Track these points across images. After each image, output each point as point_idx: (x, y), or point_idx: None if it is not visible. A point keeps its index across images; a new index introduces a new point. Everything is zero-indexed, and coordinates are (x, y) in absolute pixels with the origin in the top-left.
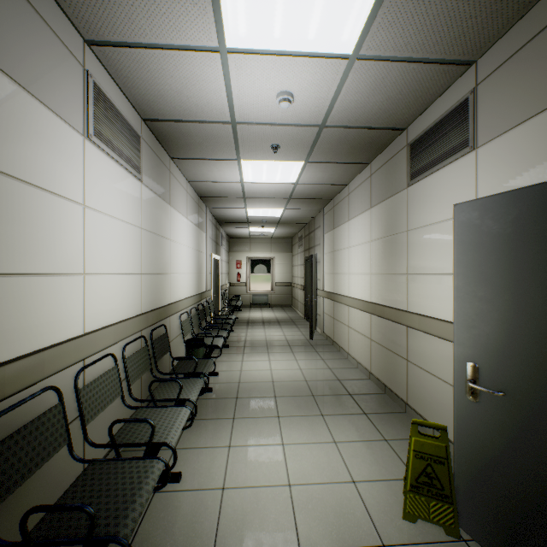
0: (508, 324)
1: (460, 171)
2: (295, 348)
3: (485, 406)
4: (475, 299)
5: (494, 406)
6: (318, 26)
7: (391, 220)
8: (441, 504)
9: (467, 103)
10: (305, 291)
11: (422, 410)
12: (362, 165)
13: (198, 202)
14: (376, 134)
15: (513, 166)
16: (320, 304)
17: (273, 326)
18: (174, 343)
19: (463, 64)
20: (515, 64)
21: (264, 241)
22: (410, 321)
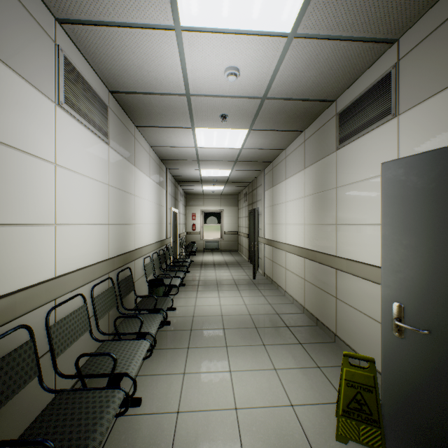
0: (432, 269)
1: (383, 135)
2: (240, 286)
3: (409, 342)
4: (401, 247)
5: (418, 342)
6: (261, 6)
7: (322, 178)
8: (370, 428)
9: (390, 76)
10: (249, 239)
11: (349, 341)
12: (297, 132)
13: (159, 164)
14: (310, 105)
15: (432, 129)
16: (262, 249)
17: (222, 267)
18: (138, 282)
19: (387, 42)
20: (434, 40)
21: (215, 197)
22: (339, 265)
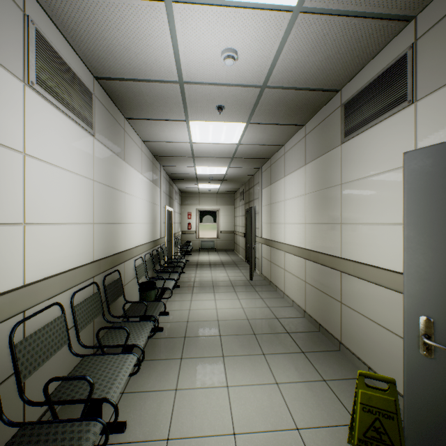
0: None
1: (397, 125)
2: (237, 288)
3: (441, 363)
4: (430, 250)
5: None
6: None
7: (325, 174)
8: None
9: (406, 59)
10: (245, 238)
11: (357, 350)
12: (298, 126)
13: (153, 161)
14: (312, 96)
15: None
16: (259, 249)
17: (218, 267)
18: (129, 286)
19: (402, 20)
20: None
21: (211, 196)
22: (345, 267)
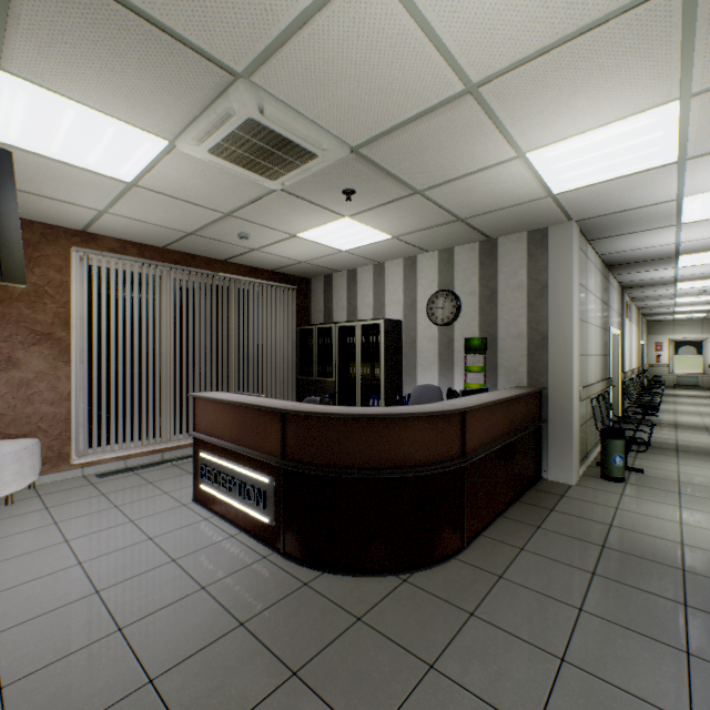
0: None
1: None
2: None
3: None
4: None
5: None
6: None
7: None
8: None
9: None
10: None
11: None
12: None
13: (636, 312)
14: None
15: None
16: None
17: (701, 398)
18: None
19: None
20: None
21: (691, 322)
22: None
